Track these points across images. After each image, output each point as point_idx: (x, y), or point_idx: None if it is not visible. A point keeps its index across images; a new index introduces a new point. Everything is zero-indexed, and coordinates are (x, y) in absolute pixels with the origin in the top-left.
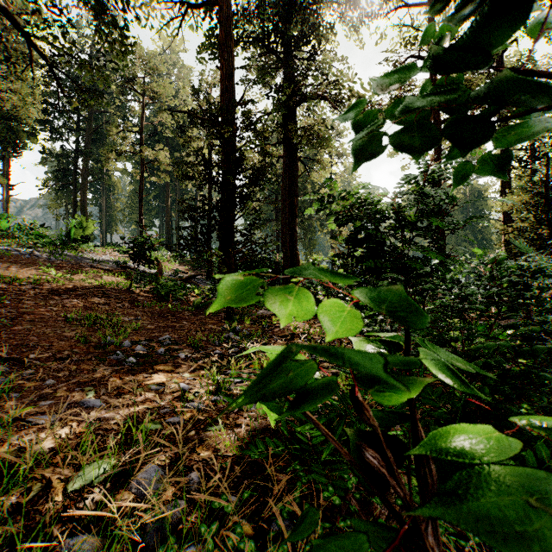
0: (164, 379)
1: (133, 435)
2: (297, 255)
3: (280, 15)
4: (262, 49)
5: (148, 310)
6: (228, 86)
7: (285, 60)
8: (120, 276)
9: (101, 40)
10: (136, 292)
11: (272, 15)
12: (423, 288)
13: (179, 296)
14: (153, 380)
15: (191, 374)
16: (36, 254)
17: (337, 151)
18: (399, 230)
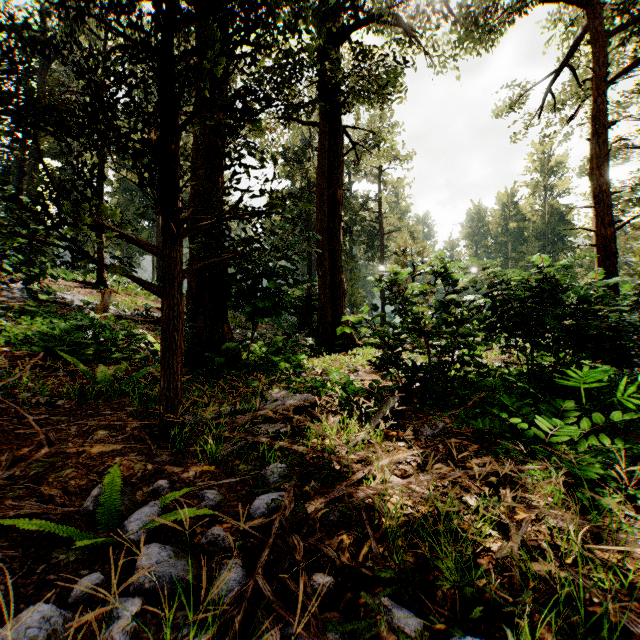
0: None
1: None
2: (341, 282)
3: None
4: None
5: None
6: None
7: None
8: None
9: None
10: None
11: None
12: None
13: (85, 355)
14: None
15: None
16: None
17: (389, 152)
18: None
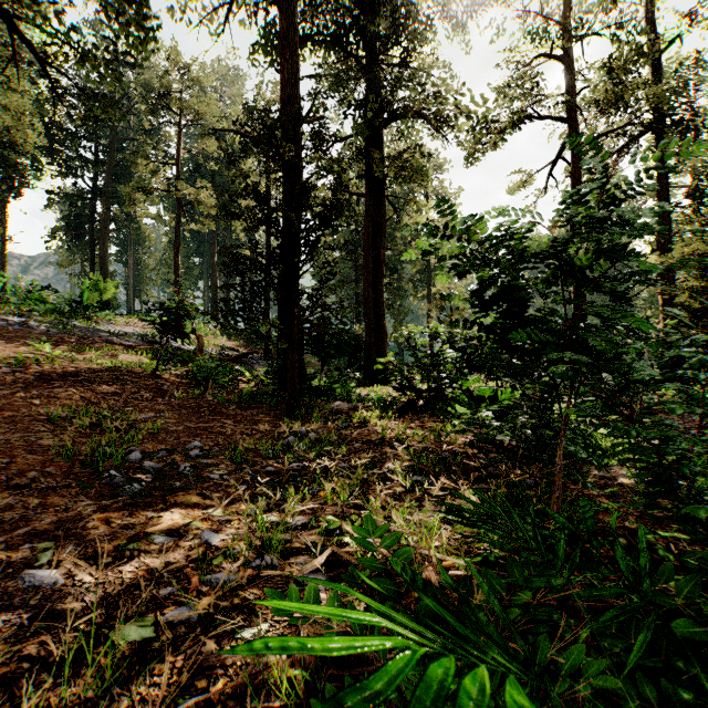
0: (178, 522)
1: (95, 657)
2: (384, 327)
3: (362, 3)
4: (337, 53)
5: (177, 403)
6: (291, 95)
7: (367, 66)
8: (144, 354)
9: (109, 20)
10: (164, 377)
11: (351, 3)
12: (635, 379)
13: (223, 382)
14: (159, 526)
15: (224, 511)
16: (30, 325)
17: (436, 190)
18: (553, 283)
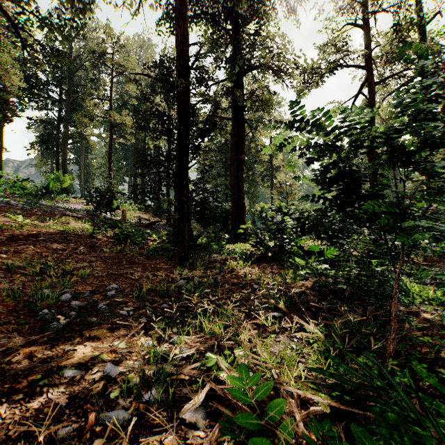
0: (88, 355)
1: None
2: (243, 204)
3: None
4: (213, 27)
5: (104, 256)
6: (183, 50)
7: (233, 35)
8: (86, 222)
9: None
10: (98, 238)
11: None
12: None
13: (137, 241)
14: (72, 359)
15: (127, 343)
16: (12, 203)
17: (276, 118)
18: (380, 168)
